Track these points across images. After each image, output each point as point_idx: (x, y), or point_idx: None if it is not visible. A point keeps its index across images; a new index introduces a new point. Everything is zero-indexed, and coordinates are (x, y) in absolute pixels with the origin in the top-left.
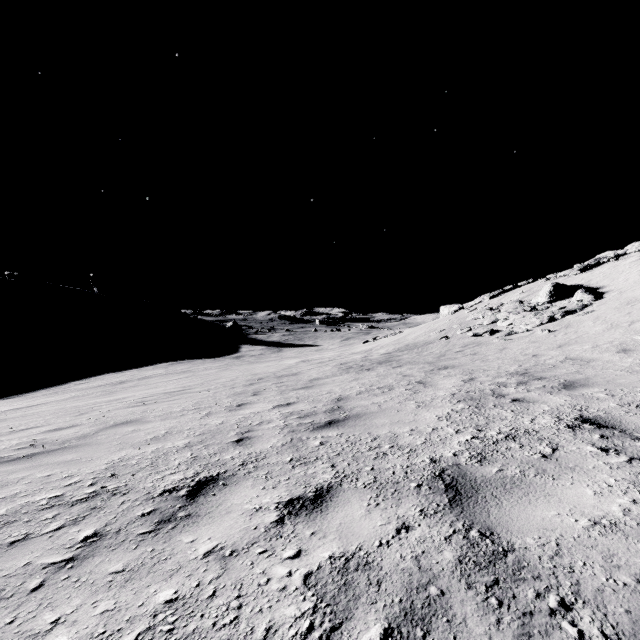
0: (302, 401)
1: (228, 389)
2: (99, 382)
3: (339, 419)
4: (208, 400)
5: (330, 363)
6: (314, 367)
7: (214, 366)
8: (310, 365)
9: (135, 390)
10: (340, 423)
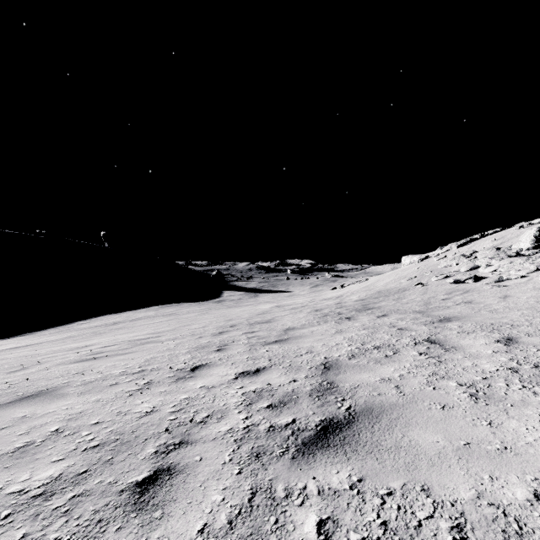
0: (275, 366)
1: (194, 339)
2: (98, 322)
3: (339, 419)
4: (163, 356)
5: (304, 309)
6: (288, 313)
7: (197, 309)
8: (284, 311)
9: (114, 333)
10: (345, 434)
